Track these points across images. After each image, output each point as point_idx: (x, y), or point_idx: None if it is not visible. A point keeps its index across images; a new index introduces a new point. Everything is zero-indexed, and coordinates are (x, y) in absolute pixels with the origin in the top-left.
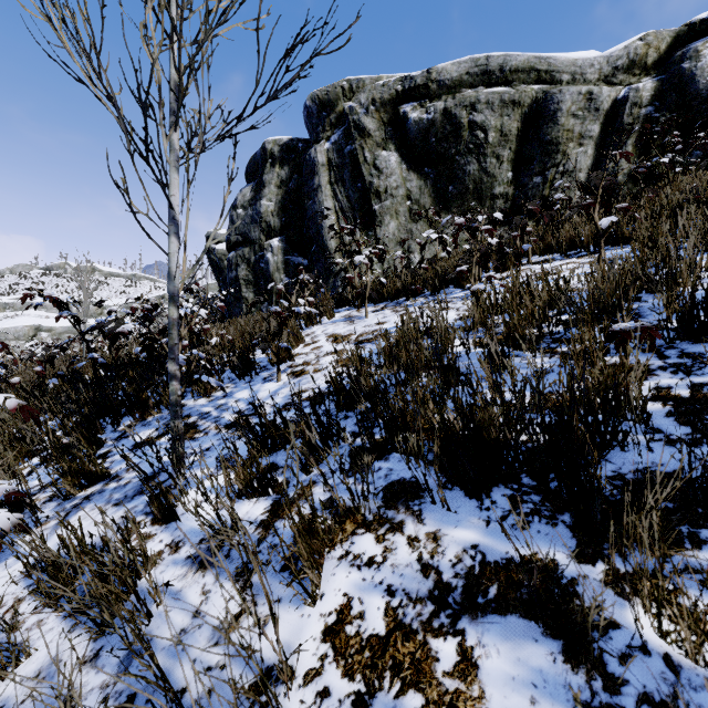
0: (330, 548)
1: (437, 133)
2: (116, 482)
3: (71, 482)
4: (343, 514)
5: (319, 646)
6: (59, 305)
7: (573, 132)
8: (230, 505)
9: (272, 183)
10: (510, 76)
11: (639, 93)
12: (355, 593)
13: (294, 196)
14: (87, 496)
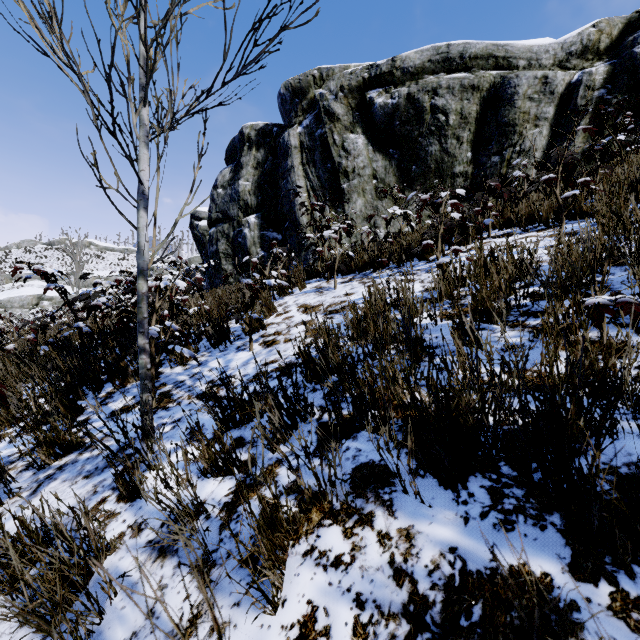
0: (294, 541)
1: (401, 116)
2: (90, 452)
3: (46, 452)
4: (309, 502)
5: None
6: (47, 278)
7: (529, 114)
8: (192, 488)
9: (249, 164)
10: (469, 63)
11: (592, 76)
12: (320, 601)
13: (269, 176)
14: (61, 466)
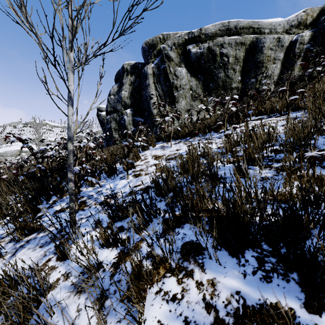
0: (150, 285)
1: (204, 58)
2: (43, 233)
3: (20, 233)
4: (158, 263)
5: None
6: (22, 141)
7: (270, 57)
8: (95, 255)
9: (127, 83)
10: (240, 31)
11: (303, 37)
12: (165, 321)
13: (137, 89)
14: (28, 240)
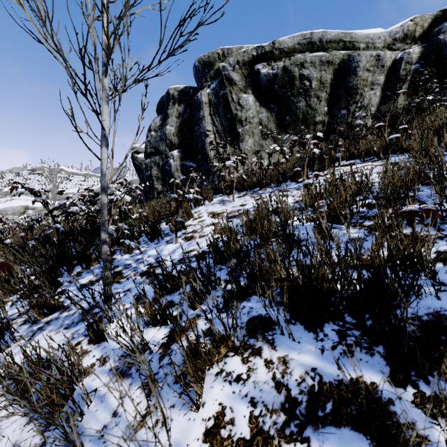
0: (209, 366)
1: (279, 82)
2: (67, 312)
3: (37, 312)
4: (219, 341)
5: (201, 445)
6: (34, 193)
7: (367, 81)
8: (140, 333)
9: (173, 115)
10: (326, 45)
11: (410, 55)
12: (227, 403)
13: (187, 123)
14: (48, 321)
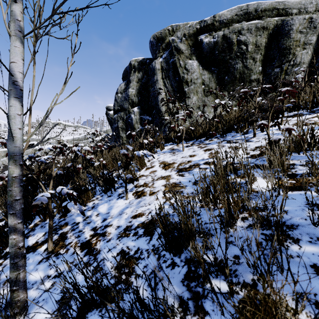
0: None
1: (219, 48)
2: None
3: None
4: None
5: None
6: None
7: (299, 41)
8: None
9: (134, 80)
10: (261, 14)
11: None
12: None
13: (144, 86)
14: None
